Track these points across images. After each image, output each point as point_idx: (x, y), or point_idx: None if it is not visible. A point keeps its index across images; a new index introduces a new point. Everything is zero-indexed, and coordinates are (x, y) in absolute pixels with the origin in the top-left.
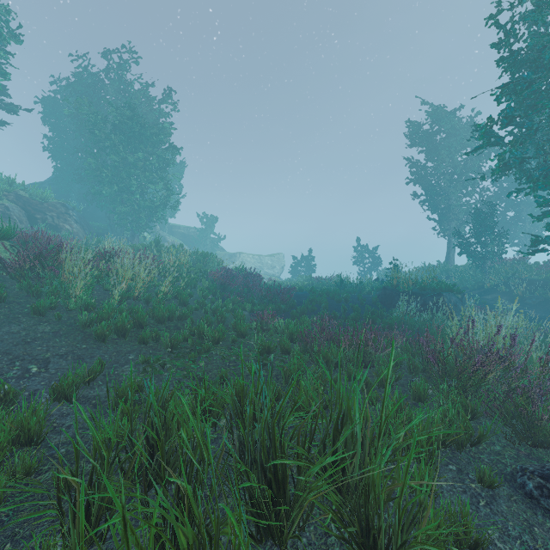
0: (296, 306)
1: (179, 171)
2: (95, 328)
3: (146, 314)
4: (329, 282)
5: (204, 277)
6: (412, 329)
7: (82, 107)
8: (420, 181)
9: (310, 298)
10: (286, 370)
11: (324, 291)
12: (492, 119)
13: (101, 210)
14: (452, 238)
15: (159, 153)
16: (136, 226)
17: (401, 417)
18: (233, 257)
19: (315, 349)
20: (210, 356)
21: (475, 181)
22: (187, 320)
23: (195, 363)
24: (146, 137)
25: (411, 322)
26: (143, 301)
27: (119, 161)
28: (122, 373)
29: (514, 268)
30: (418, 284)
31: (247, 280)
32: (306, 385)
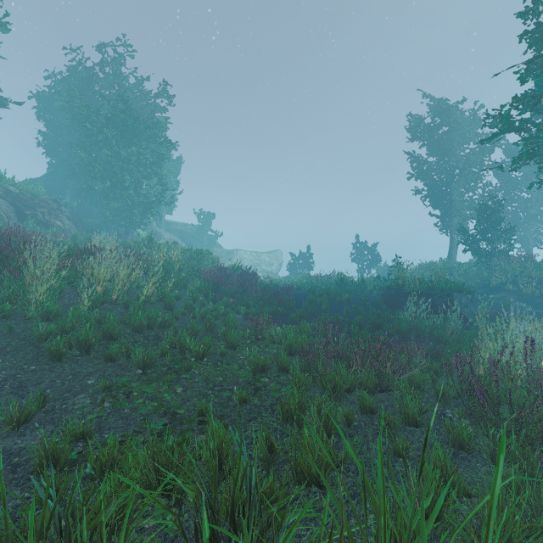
0: (295, 308)
1: (175, 167)
2: (49, 344)
3: (119, 323)
4: (328, 280)
5: (197, 276)
6: (424, 335)
7: (74, 100)
8: (422, 176)
9: (310, 299)
10: (284, 404)
11: (324, 291)
12: (518, 99)
13: (96, 206)
14: (454, 235)
15: (153, 147)
16: (129, 222)
17: (453, 494)
18: (230, 254)
19: (320, 369)
20: (192, 376)
21: (478, 176)
22: (169, 328)
23: (171, 387)
24: (140, 131)
25: (421, 327)
26: (121, 305)
27: (112, 155)
28: (72, 407)
29: (521, 266)
30: (425, 284)
31: (242, 279)
32: (315, 467)
